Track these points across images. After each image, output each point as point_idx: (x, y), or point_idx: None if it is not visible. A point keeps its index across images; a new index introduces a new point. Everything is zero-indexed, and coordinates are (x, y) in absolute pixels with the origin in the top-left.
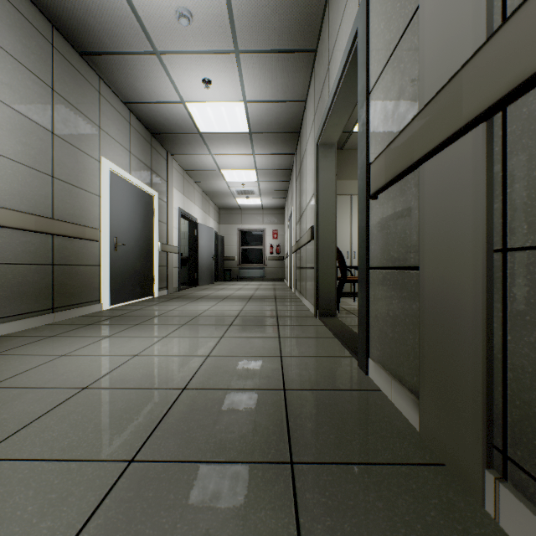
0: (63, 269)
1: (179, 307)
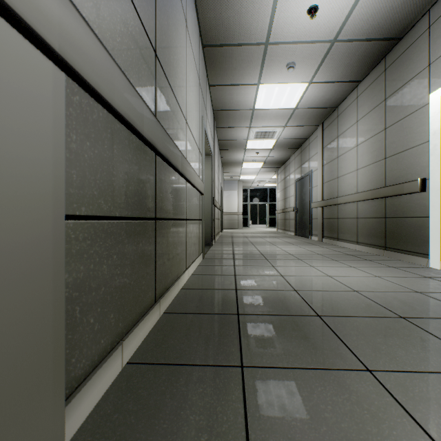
0: (392, 220)
1: (359, 270)
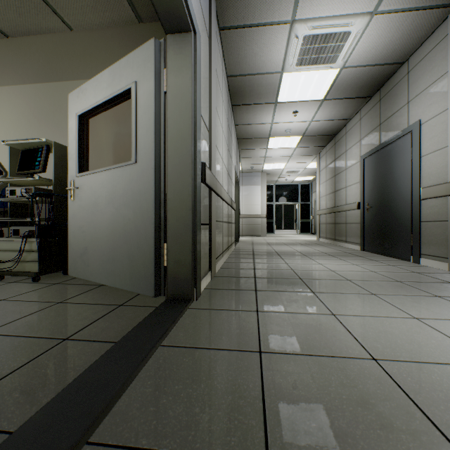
0: None
1: None
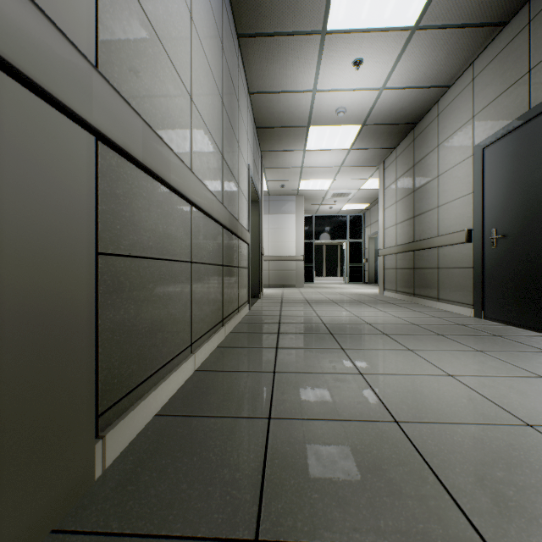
0: None
1: None
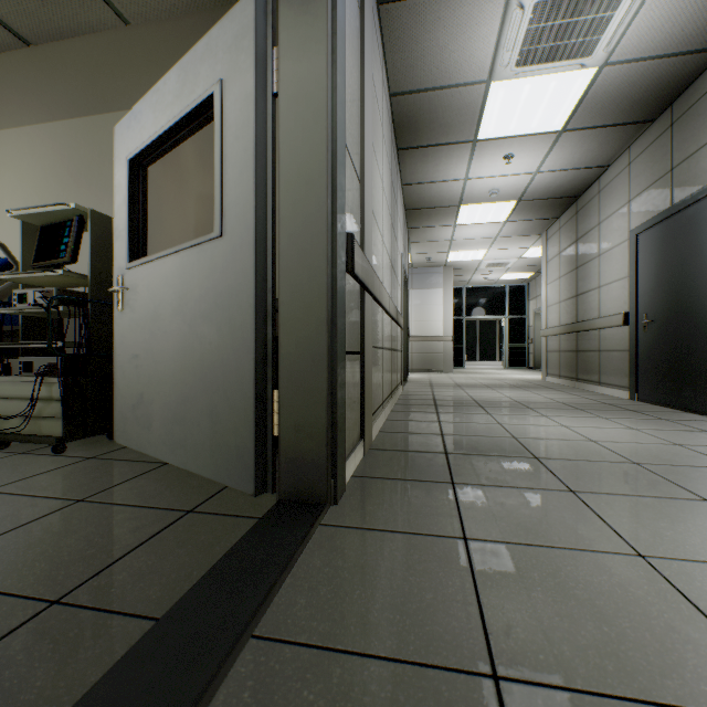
0: None
1: None
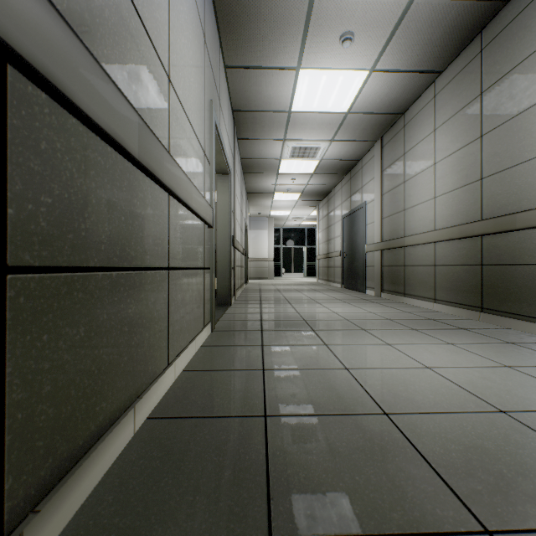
0: (493, 269)
1: (467, 351)
